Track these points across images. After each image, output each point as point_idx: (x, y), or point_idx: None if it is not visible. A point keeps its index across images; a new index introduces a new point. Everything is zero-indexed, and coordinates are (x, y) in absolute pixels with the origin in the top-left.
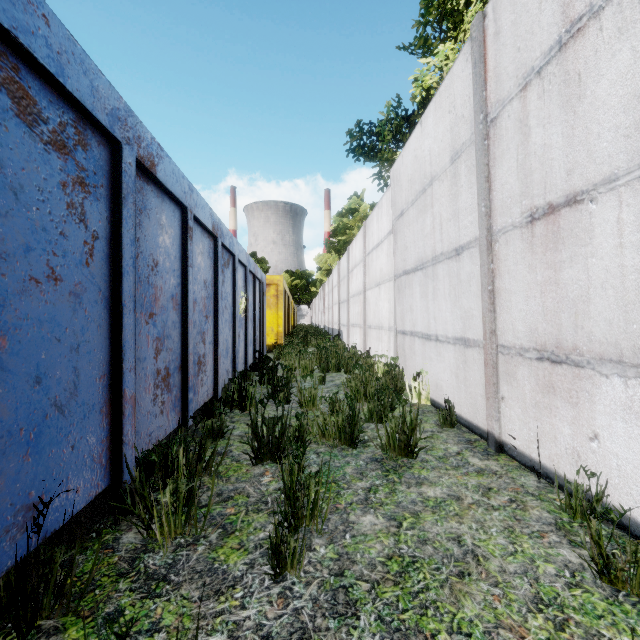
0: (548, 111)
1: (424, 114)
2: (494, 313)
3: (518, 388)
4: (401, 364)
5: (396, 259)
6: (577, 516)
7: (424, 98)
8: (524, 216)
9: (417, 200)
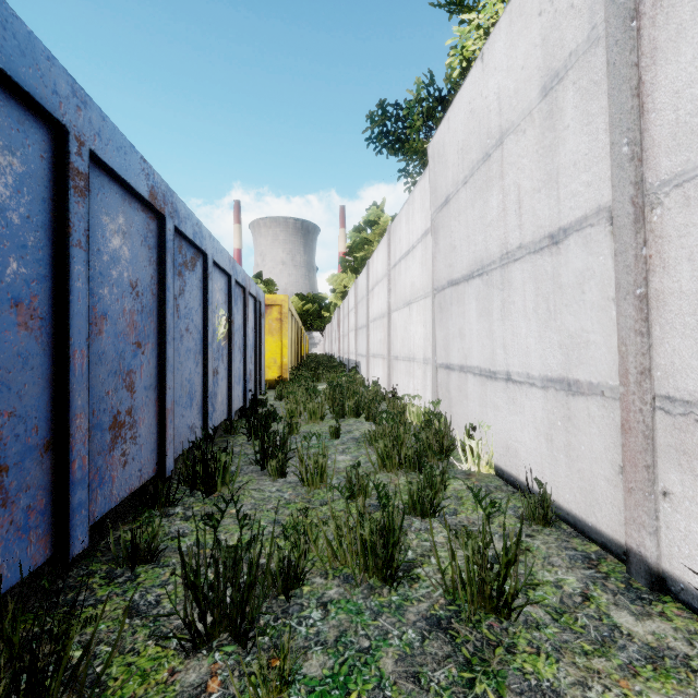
0: None
1: (488, 40)
2: (648, 337)
3: None
4: (444, 410)
5: (437, 266)
6: None
7: (465, 69)
8: None
9: (473, 175)
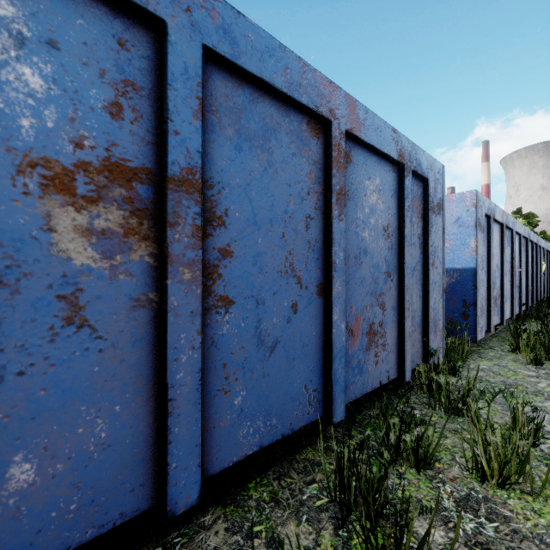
0: None
1: None
2: None
3: None
4: None
5: None
6: None
7: None
8: None
9: None
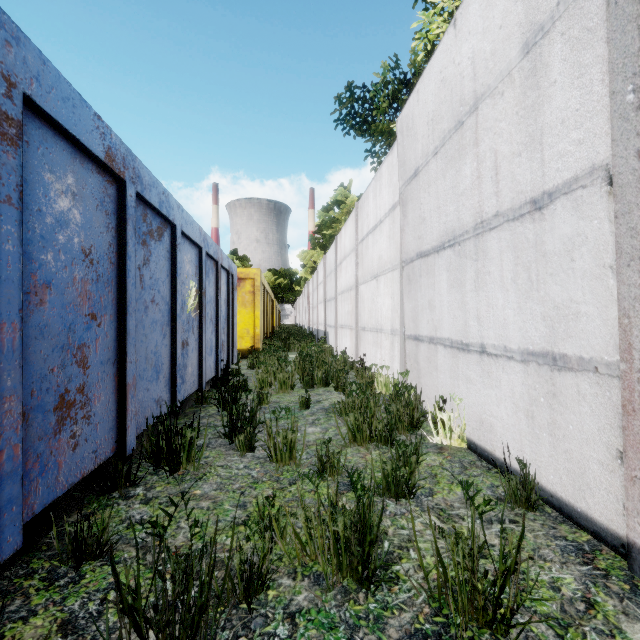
0: None
1: (461, 4)
2: None
3: None
4: (412, 380)
5: (405, 238)
6: None
7: (429, 52)
8: None
9: (445, 144)
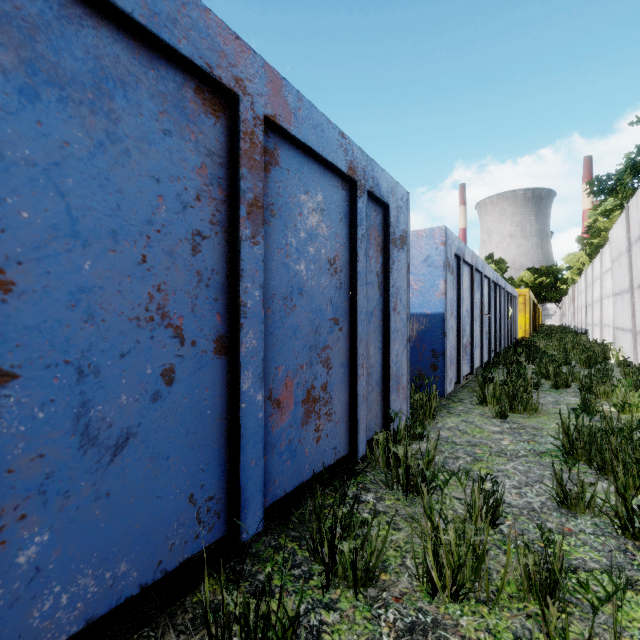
0: (638, 255)
1: (618, 220)
2: (634, 318)
3: (639, 346)
4: (616, 346)
5: (612, 285)
6: (638, 376)
7: None
8: (637, 285)
9: (617, 259)
